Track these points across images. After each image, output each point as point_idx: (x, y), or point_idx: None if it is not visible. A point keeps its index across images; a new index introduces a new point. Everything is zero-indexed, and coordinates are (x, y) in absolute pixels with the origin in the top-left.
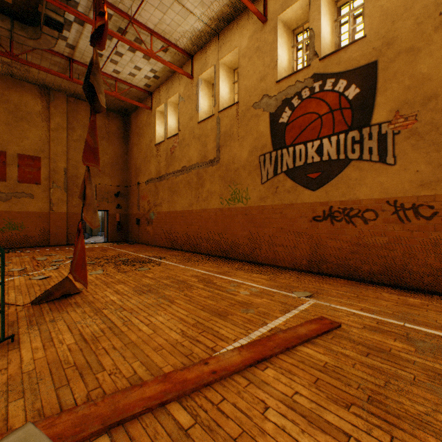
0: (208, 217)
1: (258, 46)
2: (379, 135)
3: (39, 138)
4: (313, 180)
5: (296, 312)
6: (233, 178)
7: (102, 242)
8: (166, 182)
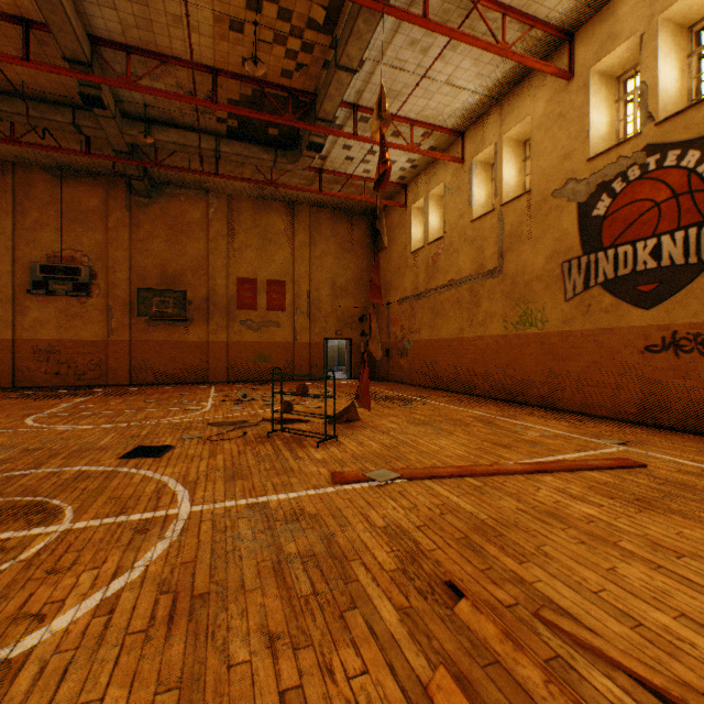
0: (486, 346)
1: (560, 112)
2: None
3: (284, 260)
4: (645, 295)
5: (594, 453)
6: (521, 294)
7: (344, 378)
8: (426, 301)
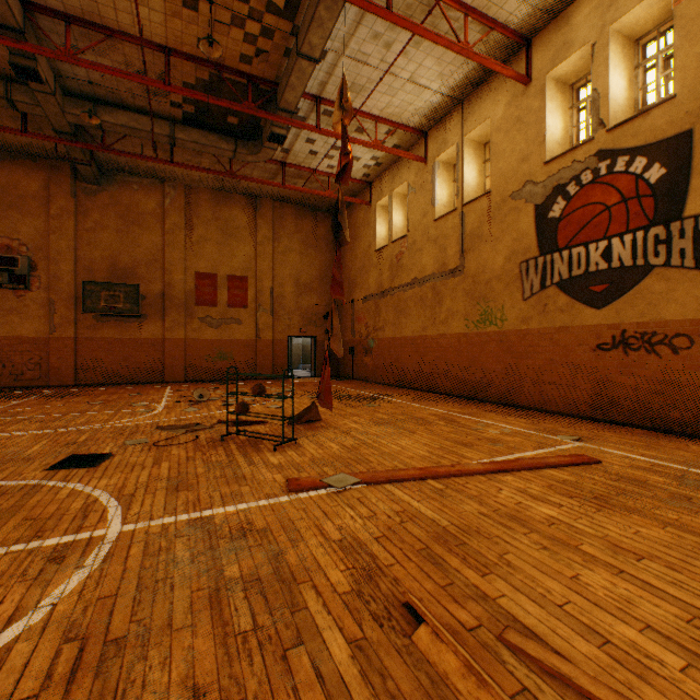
0: (448, 344)
1: (518, 116)
2: (695, 232)
3: (246, 255)
4: (597, 295)
5: (552, 450)
6: (482, 293)
7: (309, 377)
8: (390, 299)
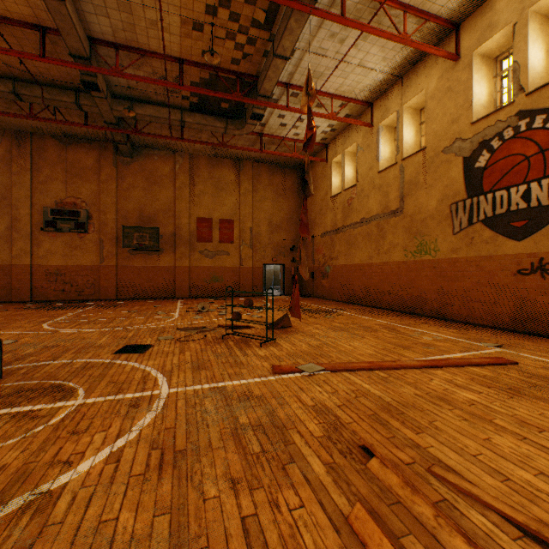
0: (390, 270)
1: (449, 86)
2: None
3: (232, 203)
4: (517, 229)
5: (476, 353)
6: (418, 229)
7: (279, 295)
8: (343, 235)
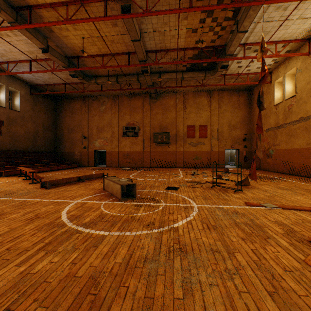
0: None
1: None
2: None
3: (206, 116)
4: None
5: None
6: None
7: (235, 167)
8: (283, 129)
